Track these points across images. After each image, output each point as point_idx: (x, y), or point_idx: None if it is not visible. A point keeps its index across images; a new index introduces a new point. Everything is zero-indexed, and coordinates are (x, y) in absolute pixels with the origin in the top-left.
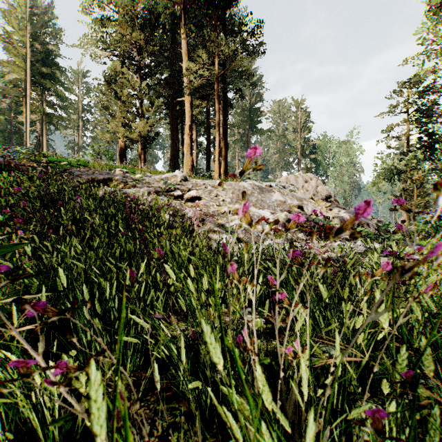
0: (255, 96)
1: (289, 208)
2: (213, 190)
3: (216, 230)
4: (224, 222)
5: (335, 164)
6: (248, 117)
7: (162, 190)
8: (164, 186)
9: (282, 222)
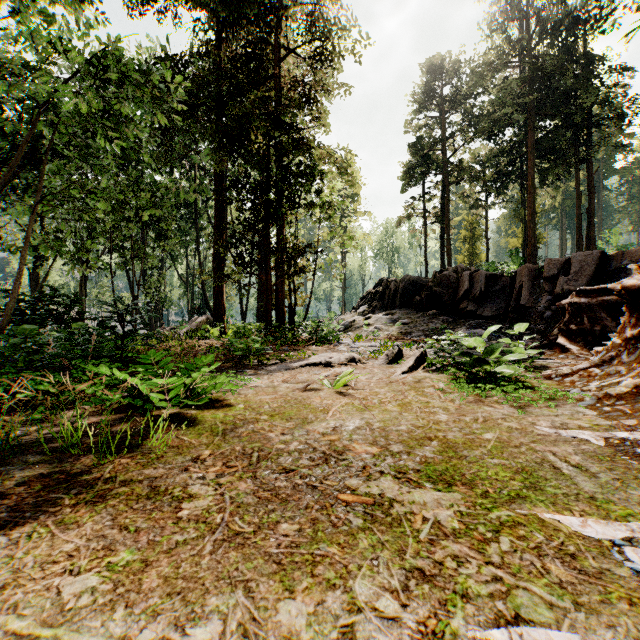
0: None
1: None
2: None
3: None
4: None
5: None
6: None
7: None
8: None
9: None
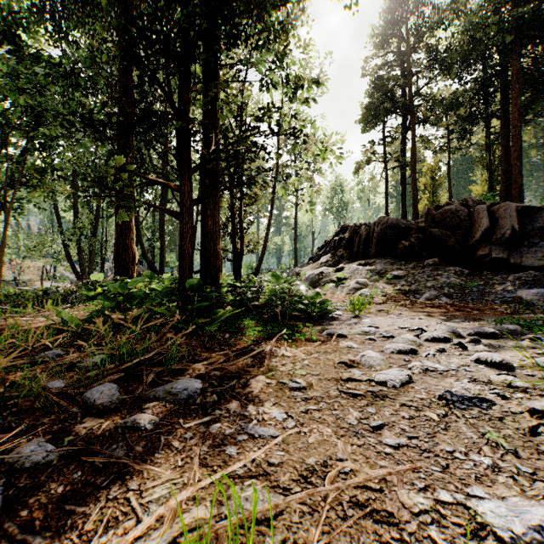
0: None
1: None
2: None
3: None
4: None
5: None
6: None
7: None
8: None
9: None
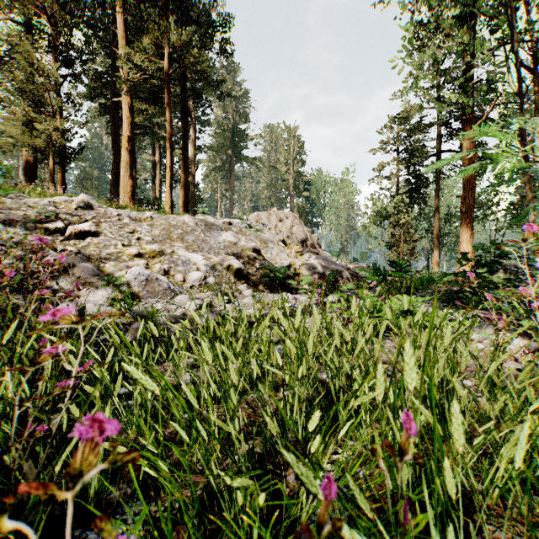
0: (238, 114)
1: (241, 252)
2: (130, 224)
3: (91, 281)
4: (114, 269)
5: (331, 205)
6: (232, 140)
7: (25, 220)
8: (36, 214)
9: (219, 270)
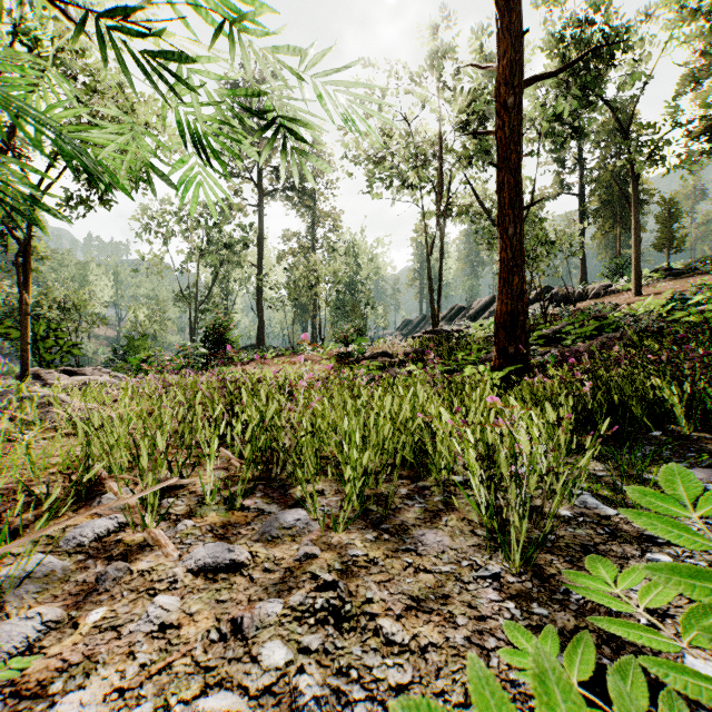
0: None
1: None
2: None
3: None
4: None
5: None
6: None
7: None
8: None
9: None
